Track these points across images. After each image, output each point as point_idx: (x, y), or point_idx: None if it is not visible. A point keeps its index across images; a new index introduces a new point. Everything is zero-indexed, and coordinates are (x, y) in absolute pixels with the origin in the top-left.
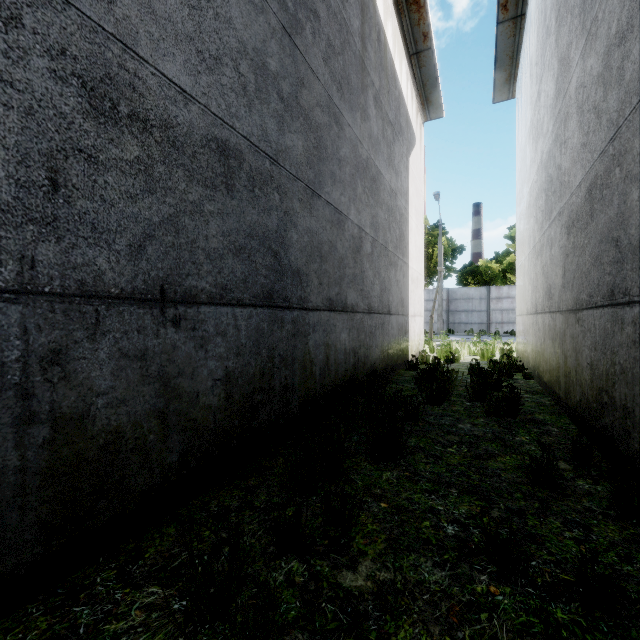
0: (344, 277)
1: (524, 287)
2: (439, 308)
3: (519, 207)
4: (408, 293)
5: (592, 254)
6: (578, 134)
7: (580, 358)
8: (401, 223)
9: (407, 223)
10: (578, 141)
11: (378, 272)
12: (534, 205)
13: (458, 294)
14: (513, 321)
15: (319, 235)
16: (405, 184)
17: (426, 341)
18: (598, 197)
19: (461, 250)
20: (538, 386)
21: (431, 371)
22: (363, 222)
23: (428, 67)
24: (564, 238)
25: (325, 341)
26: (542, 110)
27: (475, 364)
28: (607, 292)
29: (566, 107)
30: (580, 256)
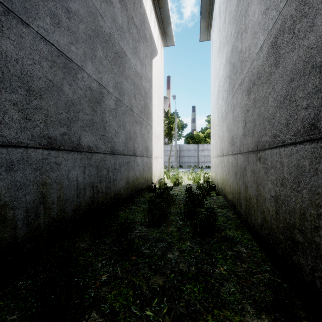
0: (76, 120)
1: (215, 141)
2: (175, 154)
3: (213, 97)
4: (152, 143)
5: (278, 98)
6: (259, 7)
7: (262, 190)
8: (146, 98)
9: (151, 100)
10: (259, 13)
11: (123, 125)
12: (221, 90)
13: (184, 148)
14: (209, 161)
15: (24, 65)
16: (149, 74)
17: (165, 172)
18: (287, 39)
19: (186, 126)
20: (224, 201)
21: (162, 194)
22: (105, 81)
23: (164, 9)
24: (245, 99)
25: (39, 180)
26: (227, 26)
27: (189, 187)
28: (303, 127)
29: (247, 1)
30: (262, 106)
